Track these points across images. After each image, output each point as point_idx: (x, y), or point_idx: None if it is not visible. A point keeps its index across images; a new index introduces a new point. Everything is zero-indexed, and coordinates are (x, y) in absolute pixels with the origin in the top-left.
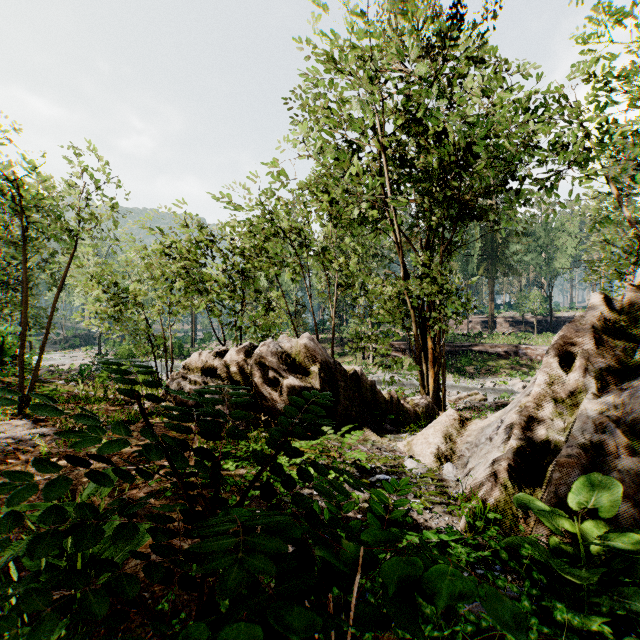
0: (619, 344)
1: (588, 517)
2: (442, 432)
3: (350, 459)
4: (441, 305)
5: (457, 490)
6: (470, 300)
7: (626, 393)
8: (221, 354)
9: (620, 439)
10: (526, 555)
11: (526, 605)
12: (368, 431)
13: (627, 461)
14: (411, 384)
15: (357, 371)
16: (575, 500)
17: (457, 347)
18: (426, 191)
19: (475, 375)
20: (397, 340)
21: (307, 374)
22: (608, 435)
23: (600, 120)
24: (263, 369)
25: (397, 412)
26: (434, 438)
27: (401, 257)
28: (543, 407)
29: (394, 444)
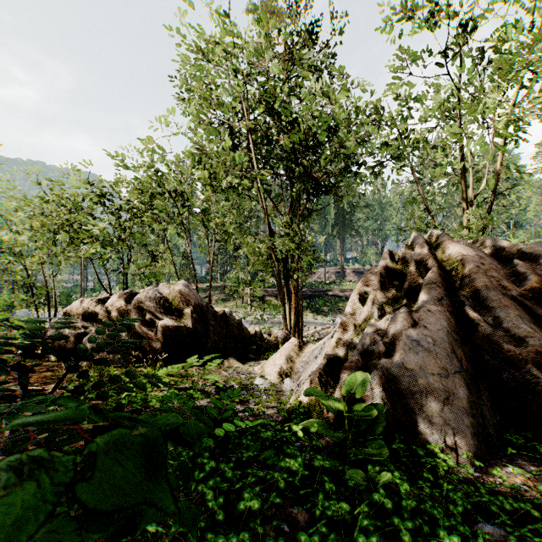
0: (395, 285)
1: (358, 401)
2: (285, 355)
3: (211, 382)
4: (298, 258)
5: (289, 397)
6: (321, 255)
7: (391, 317)
8: (104, 301)
9: (383, 348)
10: (314, 431)
11: (299, 461)
12: (233, 360)
13: (385, 362)
14: (280, 322)
15: (226, 312)
16: (344, 389)
17: (317, 292)
18: (288, 167)
19: (329, 313)
20: (271, 287)
21: (182, 315)
22: (376, 346)
23: (402, 128)
24: (141, 312)
25: (260, 344)
26: (279, 360)
27: (268, 219)
28: (347, 331)
29: (252, 368)
